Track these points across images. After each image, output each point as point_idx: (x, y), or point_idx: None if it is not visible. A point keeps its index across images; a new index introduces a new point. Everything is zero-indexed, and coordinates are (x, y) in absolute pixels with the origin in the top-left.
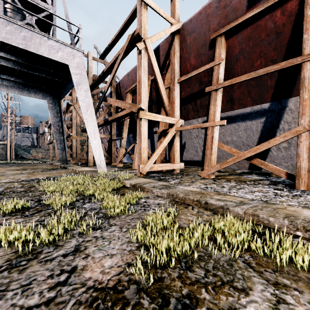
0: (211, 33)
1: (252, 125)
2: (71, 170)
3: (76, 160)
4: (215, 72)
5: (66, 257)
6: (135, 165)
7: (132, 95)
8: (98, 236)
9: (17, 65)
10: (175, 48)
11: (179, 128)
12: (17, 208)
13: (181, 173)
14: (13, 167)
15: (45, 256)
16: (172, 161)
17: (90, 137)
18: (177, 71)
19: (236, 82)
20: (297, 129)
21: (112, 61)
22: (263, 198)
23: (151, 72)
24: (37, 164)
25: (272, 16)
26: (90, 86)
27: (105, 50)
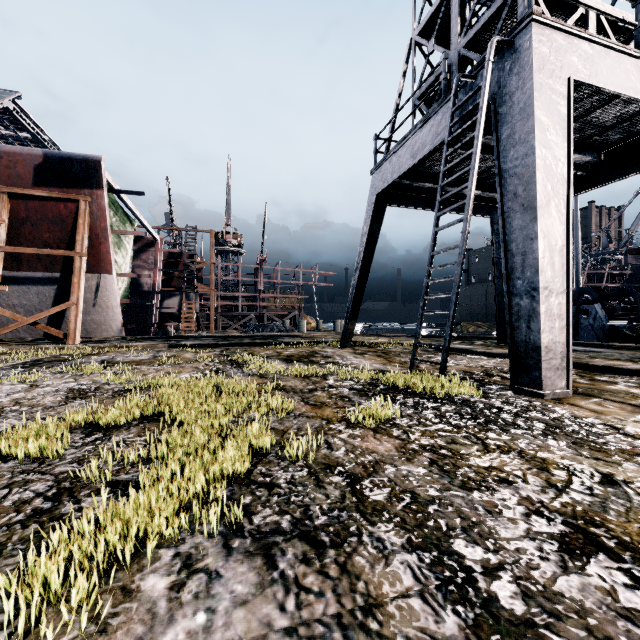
0: None
1: (45, 290)
2: None
3: None
4: None
5: None
6: None
7: None
8: None
9: None
10: None
11: None
12: None
13: None
14: None
15: None
16: None
17: None
18: None
19: (21, 252)
20: (69, 303)
21: None
22: None
23: None
24: None
25: (58, 205)
26: None
27: None
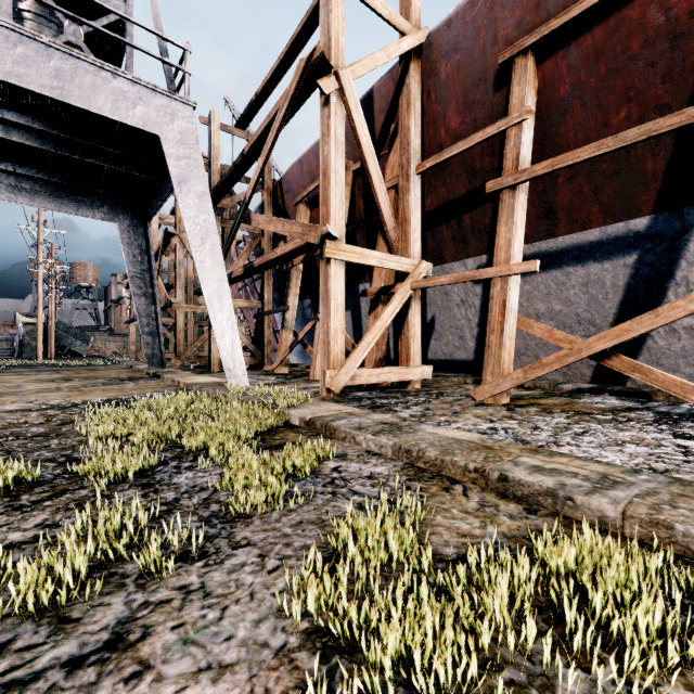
0: (499, 50)
1: (602, 272)
2: (170, 381)
3: (185, 358)
4: (510, 144)
5: (75, 674)
6: (316, 370)
7: (310, 208)
8: (192, 584)
9: (47, 142)
10: (411, 91)
11: (421, 283)
12: (0, 485)
13: (426, 391)
14: (44, 375)
15: (11, 667)
16: (403, 362)
17: (211, 306)
18: (416, 146)
19: (566, 164)
20: None
21: (262, 128)
22: (655, 462)
23: (354, 154)
24: (99, 367)
25: None
26: (215, 189)
27: (248, 106)
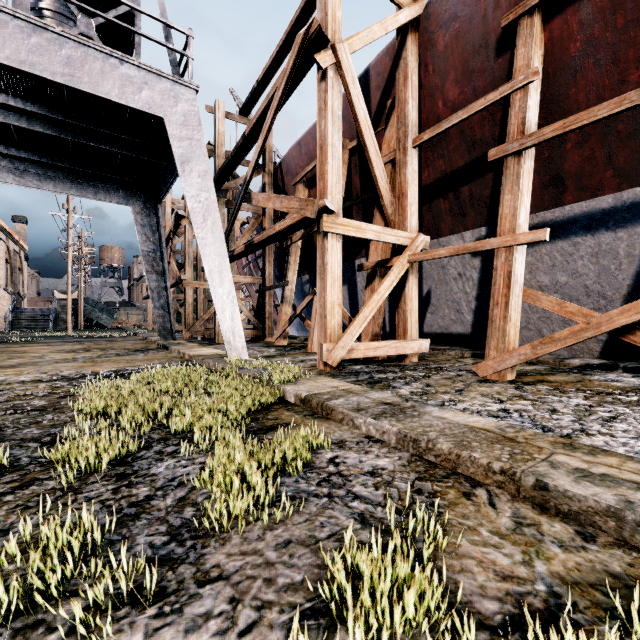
0: (502, 13)
1: (615, 241)
2: (177, 353)
3: (194, 330)
4: (514, 109)
5: None
6: (314, 343)
7: (308, 188)
8: None
9: (65, 131)
10: (408, 64)
11: (418, 256)
12: None
13: (424, 365)
14: (68, 346)
15: None
16: (400, 335)
17: (212, 281)
18: (413, 119)
19: (580, 124)
20: None
21: (262, 109)
22: None
23: (351, 133)
24: (118, 339)
25: None
26: (219, 172)
27: (250, 94)
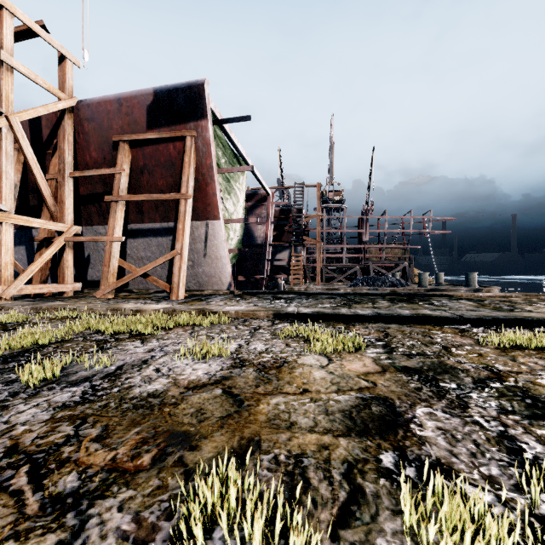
0: (114, 133)
1: (163, 241)
2: None
3: None
4: (116, 181)
5: None
6: None
7: None
8: None
9: None
10: (66, 130)
11: (70, 238)
12: None
13: (75, 296)
14: None
15: None
16: (61, 281)
17: None
18: (69, 161)
19: (135, 199)
20: (173, 252)
21: None
22: None
23: None
24: None
25: (168, 147)
26: None
27: None
